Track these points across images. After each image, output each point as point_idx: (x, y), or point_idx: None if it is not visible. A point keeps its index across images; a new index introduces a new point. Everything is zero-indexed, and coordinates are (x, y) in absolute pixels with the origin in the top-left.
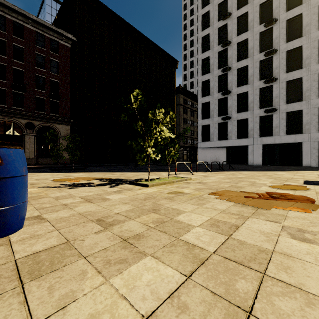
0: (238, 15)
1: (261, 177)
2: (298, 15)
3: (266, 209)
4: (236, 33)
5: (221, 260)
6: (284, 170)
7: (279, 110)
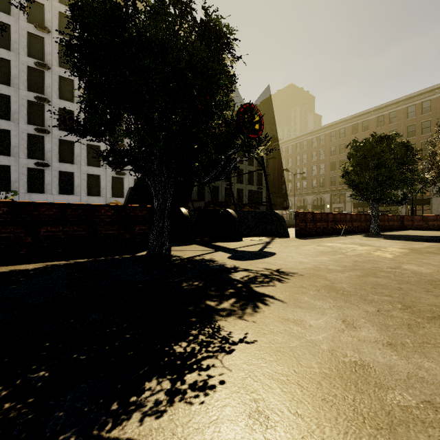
0: None
1: None
2: (71, 79)
3: None
4: None
5: None
6: None
7: (52, 167)
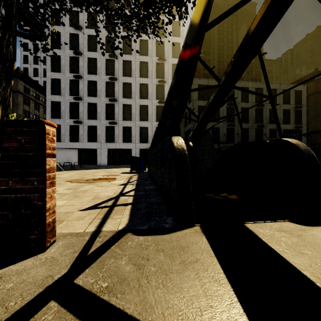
0: (89, 33)
1: (101, 172)
2: (130, 61)
3: (94, 183)
4: (87, 48)
5: (72, 193)
6: (119, 167)
7: (118, 124)
